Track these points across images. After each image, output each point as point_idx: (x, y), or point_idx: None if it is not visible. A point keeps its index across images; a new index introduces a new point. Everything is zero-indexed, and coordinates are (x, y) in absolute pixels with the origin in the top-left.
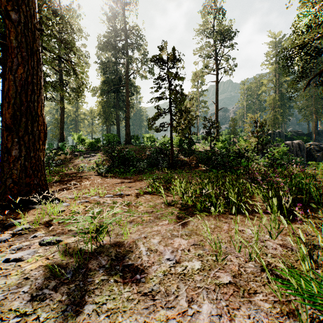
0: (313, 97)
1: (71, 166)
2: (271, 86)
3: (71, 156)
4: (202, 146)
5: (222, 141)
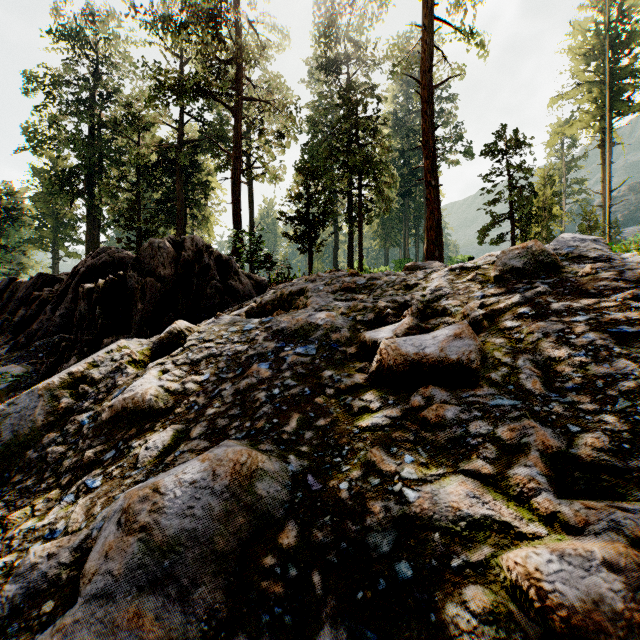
0: None
1: None
2: None
3: None
4: None
5: None
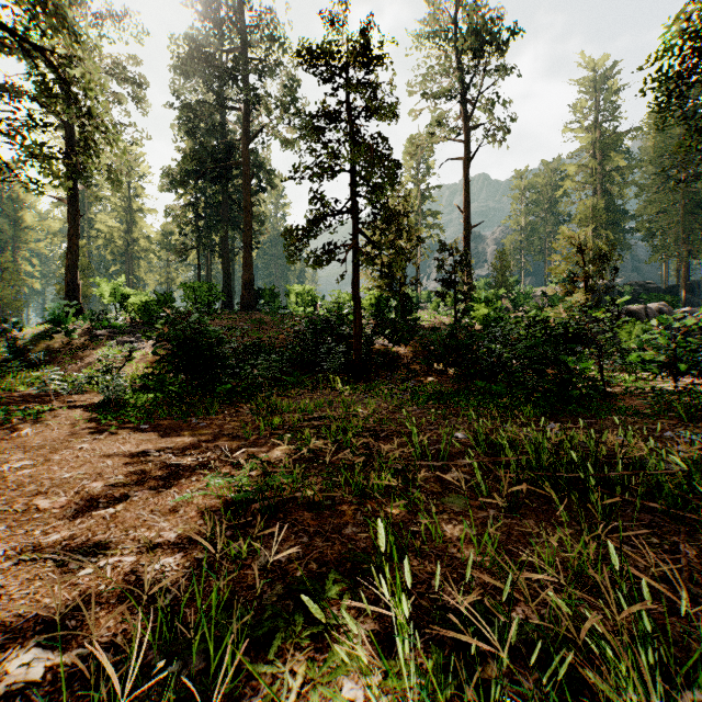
0: (681, 205)
1: (74, 368)
2: (585, 179)
3: (86, 341)
4: (431, 315)
5: (486, 302)
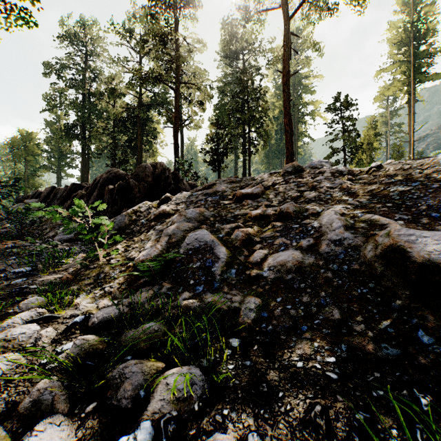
0: None
1: None
2: None
3: None
4: None
5: None
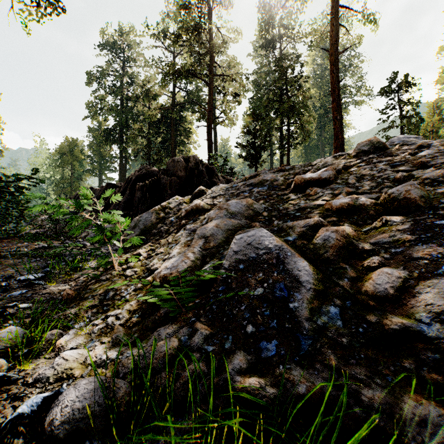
0: None
1: None
2: None
3: None
4: None
5: None
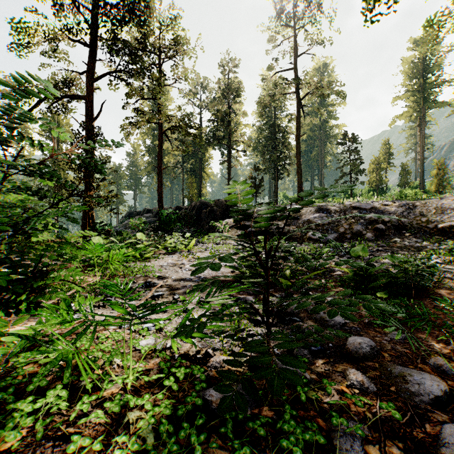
0: None
1: None
2: None
3: None
4: None
5: (415, 188)
